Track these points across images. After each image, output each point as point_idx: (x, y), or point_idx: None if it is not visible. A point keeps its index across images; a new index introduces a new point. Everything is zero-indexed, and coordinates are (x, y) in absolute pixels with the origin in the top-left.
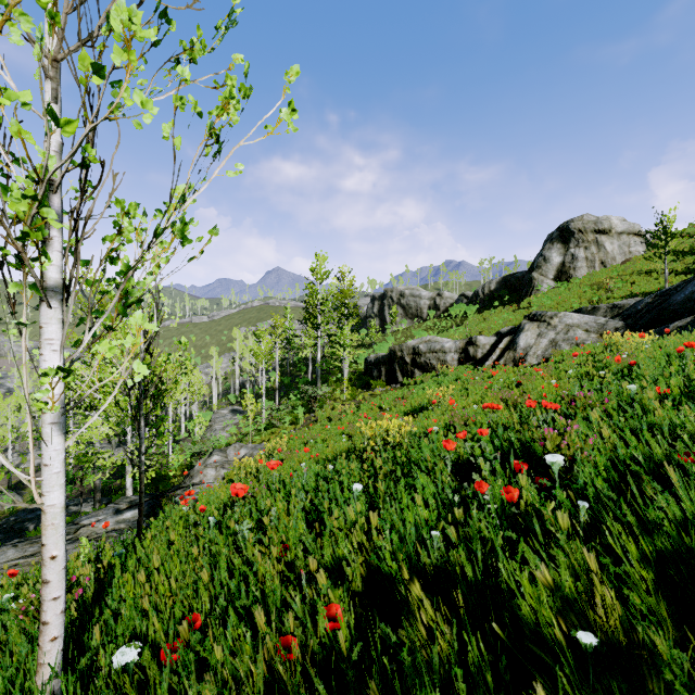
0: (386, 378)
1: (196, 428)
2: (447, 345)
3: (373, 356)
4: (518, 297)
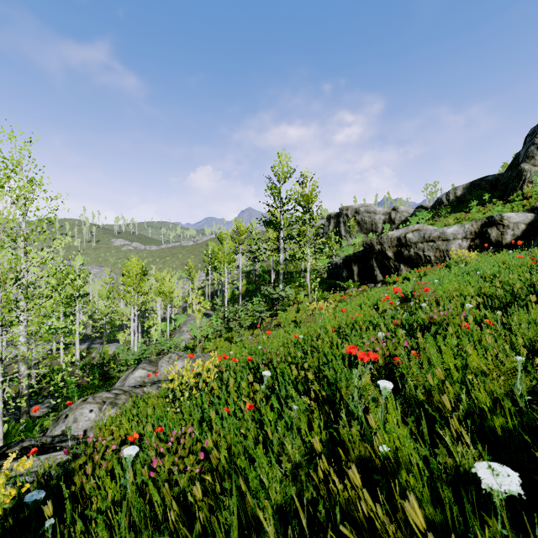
0: (358, 278)
1: (167, 329)
2: (450, 231)
3: (337, 259)
4: (498, 195)
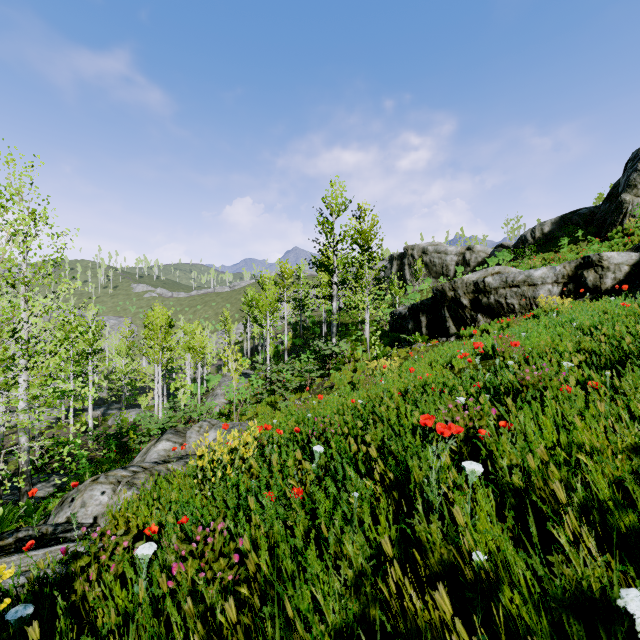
0: (427, 330)
1: (198, 392)
2: (538, 274)
3: (401, 309)
4: (594, 232)
